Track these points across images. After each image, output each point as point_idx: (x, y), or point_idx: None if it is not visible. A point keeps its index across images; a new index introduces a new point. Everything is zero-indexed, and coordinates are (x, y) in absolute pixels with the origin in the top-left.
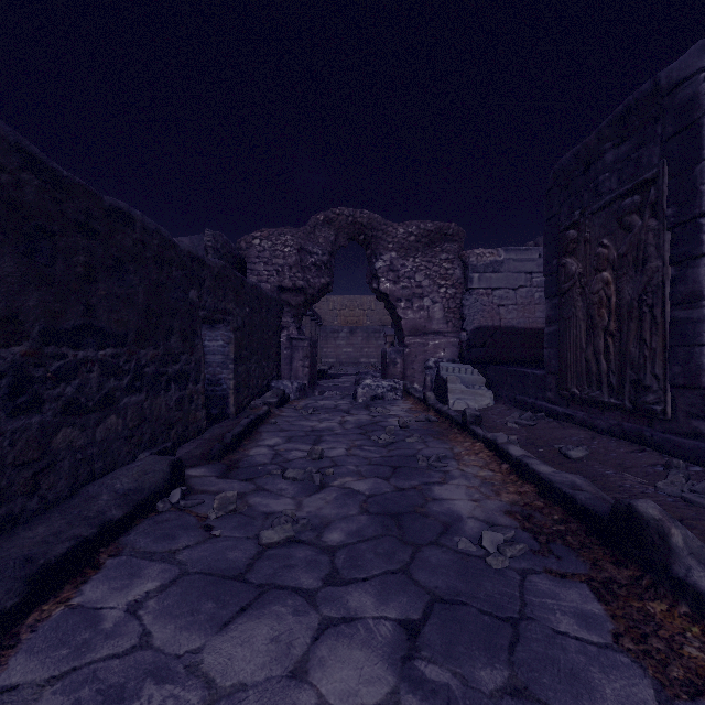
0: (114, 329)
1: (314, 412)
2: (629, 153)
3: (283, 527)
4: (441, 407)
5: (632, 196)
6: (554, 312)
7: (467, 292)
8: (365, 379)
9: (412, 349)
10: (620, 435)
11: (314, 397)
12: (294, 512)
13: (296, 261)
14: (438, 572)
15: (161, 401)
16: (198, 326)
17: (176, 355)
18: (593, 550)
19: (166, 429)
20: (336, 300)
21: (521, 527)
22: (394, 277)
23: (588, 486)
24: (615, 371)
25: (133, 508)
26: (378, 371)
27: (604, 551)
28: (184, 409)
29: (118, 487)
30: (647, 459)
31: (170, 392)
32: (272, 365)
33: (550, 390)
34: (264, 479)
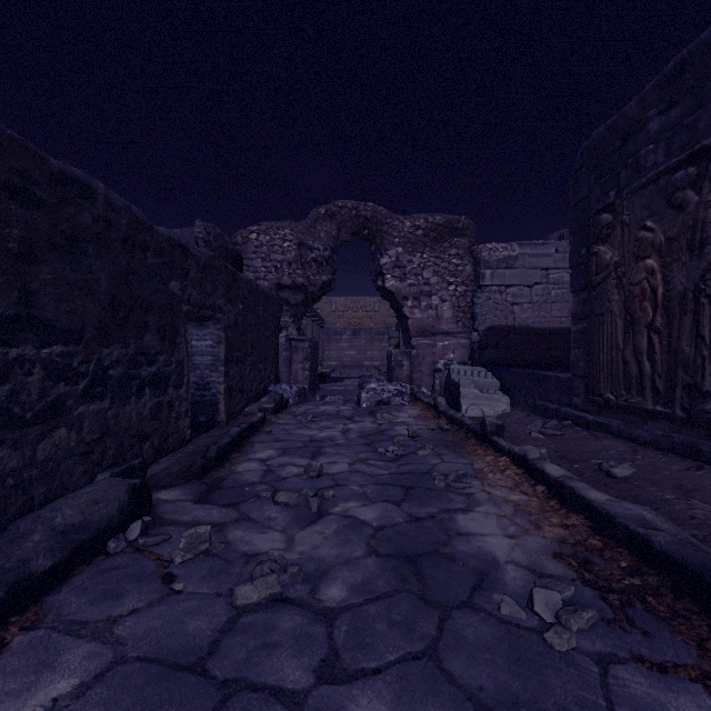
0: (64, 323)
1: (314, 419)
2: (680, 119)
3: (266, 579)
4: (454, 413)
5: (686, 168)
6: (582, 307)
7: (479, 289)
8: (369, 382)
9: (419, 351)
10: (668, 448)
11: (315, 401)
12: (283, 554)
13: (296, 257)
14: (480, 658)
15: (131, 409)
16: (181, 323)
17: (152, 355)
18: (691, 621)
19: (138, 441)
20: (339, 301)
21: (579, 578)
22: (401, 273)
23: (663, 523)
24: (661, 374)
25: (71, 553)
26: (383, 374)
27: (708, 624)
28: (162, 417)
29: (58, 521)
30: (710, 480)
31: (143, 399)
32: (270, 367)
33: (577, 395)
34: (250, 504)
